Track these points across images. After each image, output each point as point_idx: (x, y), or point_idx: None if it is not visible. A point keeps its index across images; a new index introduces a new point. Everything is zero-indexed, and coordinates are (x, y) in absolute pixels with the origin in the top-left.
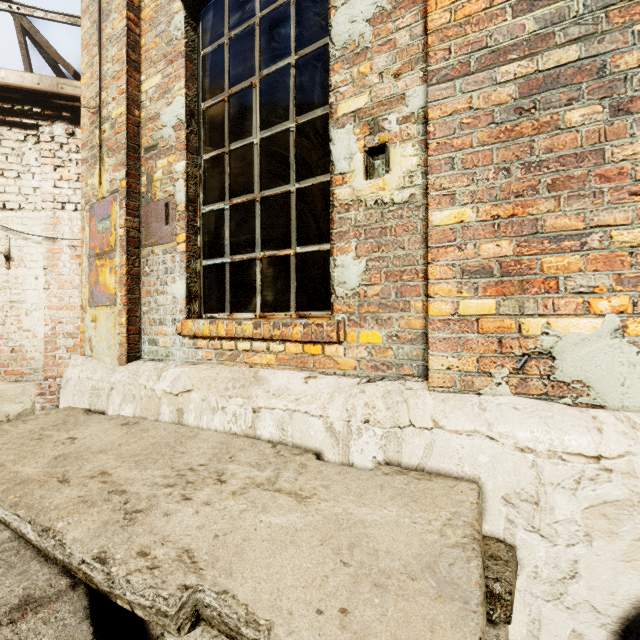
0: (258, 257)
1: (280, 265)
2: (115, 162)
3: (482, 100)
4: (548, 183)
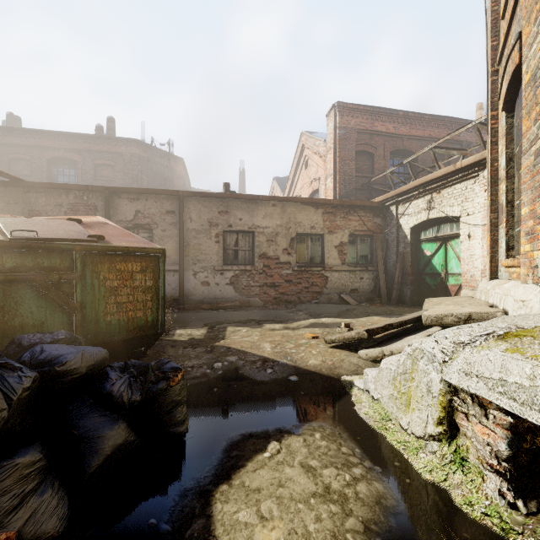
0: None
1: None
2: (488, 190)
3: (529, 162)
4: (537, 195)
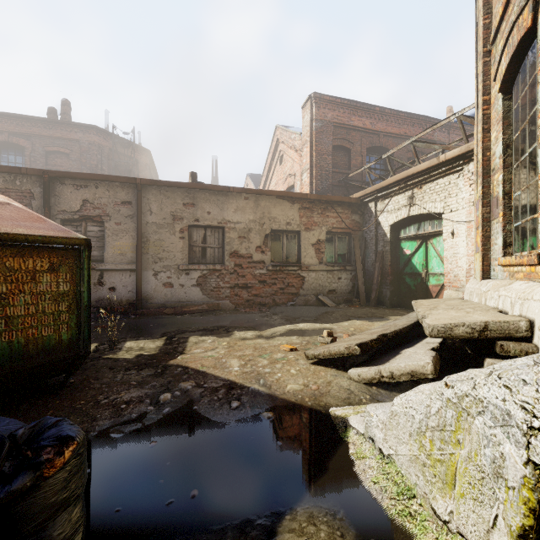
0: (527, 220)
1: (533, 223)
2: (479, 182)
3: None
4: None
